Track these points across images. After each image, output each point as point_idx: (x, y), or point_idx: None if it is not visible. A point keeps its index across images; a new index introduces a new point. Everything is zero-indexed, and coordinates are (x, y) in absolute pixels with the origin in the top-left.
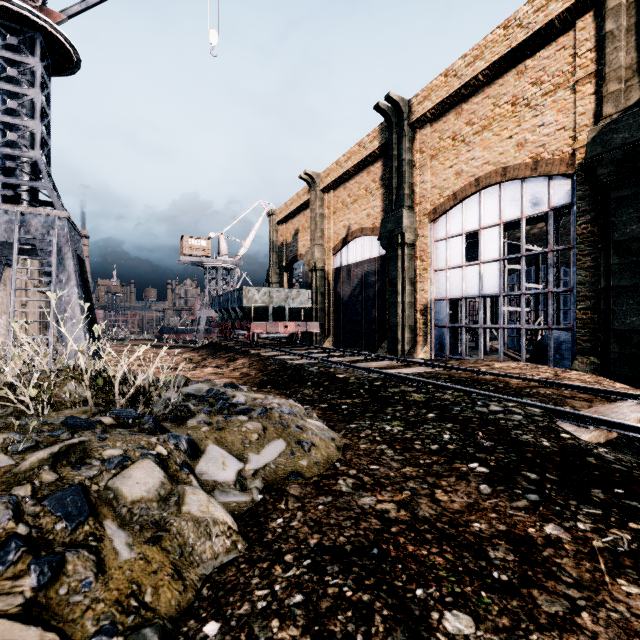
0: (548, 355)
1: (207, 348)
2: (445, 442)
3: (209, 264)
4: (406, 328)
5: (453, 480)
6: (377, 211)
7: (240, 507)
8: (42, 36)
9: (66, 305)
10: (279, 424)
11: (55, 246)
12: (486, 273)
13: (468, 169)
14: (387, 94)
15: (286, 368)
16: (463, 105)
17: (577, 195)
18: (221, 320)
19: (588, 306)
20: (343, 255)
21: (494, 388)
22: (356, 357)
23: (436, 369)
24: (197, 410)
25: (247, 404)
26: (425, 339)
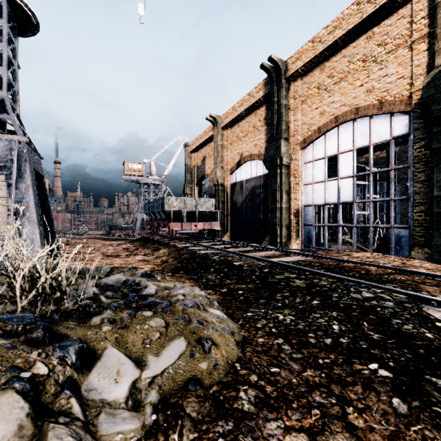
0: (390, 247)
1: (140, 241)
2: (336, 334)
3: (143, 181)
4: (283, 226)
5: (360, 390)
6: (262, 142)
7: (126, 440)
8: (8, 3)
9: (24, 209)
10: (181, 319)
11: (15, 163)
12: (343, 186)
13: (329, 110)
14: (269, 56)
15: (195, 257)
16: (325, 63)
17: (413, 127)
18: (150, 220)
19: (422, 210)
20: (237, 174)
21: (359, 275)
22: (247, 248)
23: (309, 258)
24: (107, 303)
25: (155, 295)
26: (297, 234)
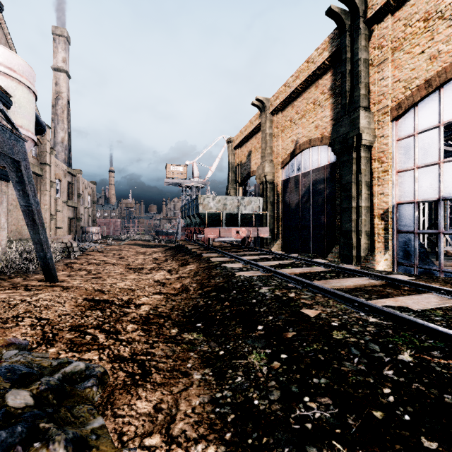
0: None
1: (173, 249)
2: None
3: (185, 184)
4: (362, 234)
5: None
6: (326, 121)
7: None
8: None
9: None
10: None
11: None
12: None
13: (449, 47)
14: None
15: (231, 285)
16: None
17: None
18: (186, 226)
19: None
20: (291, 167)
21: None
22: (315, 268)
23: None
24: None
25: None
26: (385, 246)
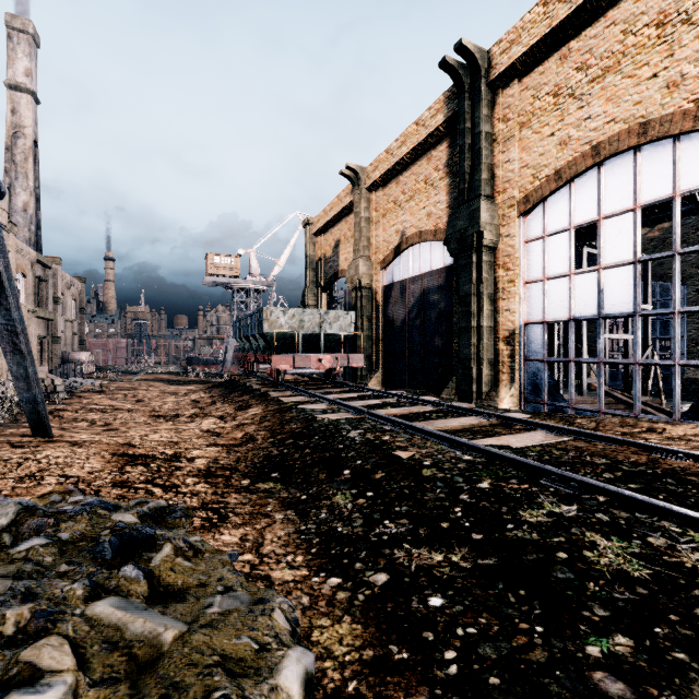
0: None
1: (222, 387)
2: None
3: (237, 285)
4: (484, 362)
5: None
6: (441, 208)
7: None
8: None
9: None
10: None
11: None
12: (610, 283)
13: (580, 134)
14: (458, 41)
15: (312, 430)
16: (571, 43)
17: None
18: (242, 351)
19: None
20: (395, 268)
21: None
22: (420, 407)
23: (565, 437)
24: None
25: None
26: (511, 378)
